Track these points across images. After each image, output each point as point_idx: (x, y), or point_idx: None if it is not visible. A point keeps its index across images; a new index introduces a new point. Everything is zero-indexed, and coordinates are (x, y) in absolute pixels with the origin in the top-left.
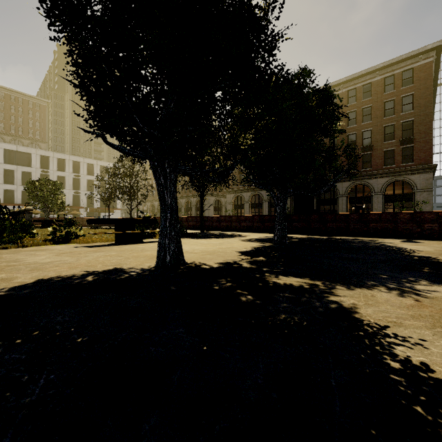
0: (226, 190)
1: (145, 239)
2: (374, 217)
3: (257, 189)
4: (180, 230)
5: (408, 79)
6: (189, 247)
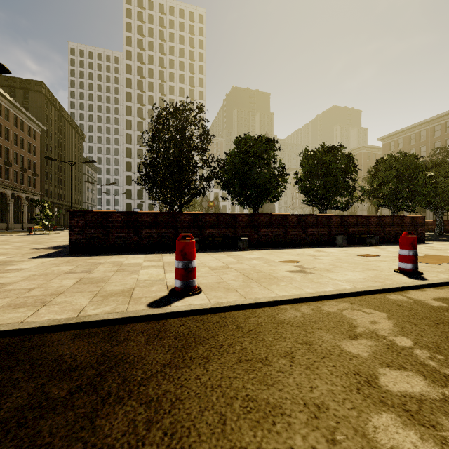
0: None
1: None
2: None
3: None
4: None
5: None
6: None
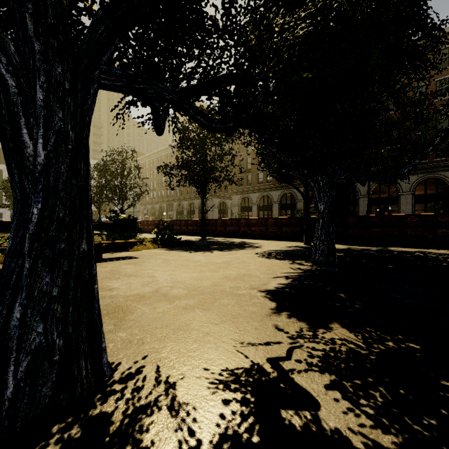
0: (232, 191)
1: (114, 253)
2: (444, 219)
3: (266, 190)
4: (171, 237)
5: (443, 60)
6: (169, 275)
